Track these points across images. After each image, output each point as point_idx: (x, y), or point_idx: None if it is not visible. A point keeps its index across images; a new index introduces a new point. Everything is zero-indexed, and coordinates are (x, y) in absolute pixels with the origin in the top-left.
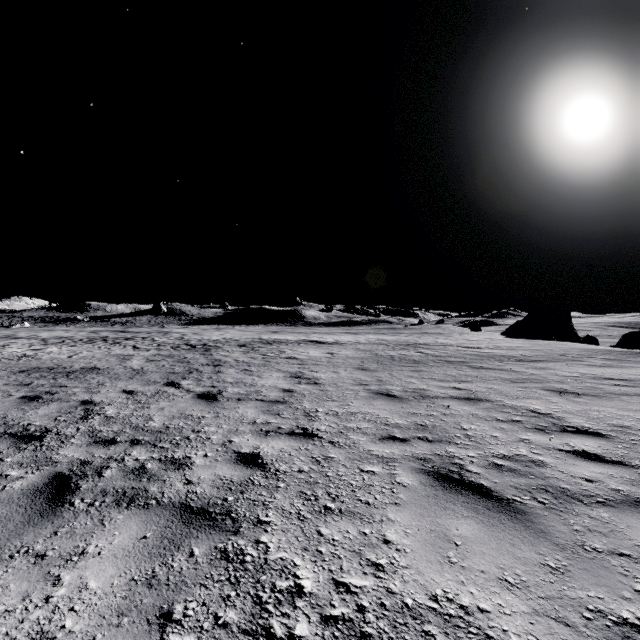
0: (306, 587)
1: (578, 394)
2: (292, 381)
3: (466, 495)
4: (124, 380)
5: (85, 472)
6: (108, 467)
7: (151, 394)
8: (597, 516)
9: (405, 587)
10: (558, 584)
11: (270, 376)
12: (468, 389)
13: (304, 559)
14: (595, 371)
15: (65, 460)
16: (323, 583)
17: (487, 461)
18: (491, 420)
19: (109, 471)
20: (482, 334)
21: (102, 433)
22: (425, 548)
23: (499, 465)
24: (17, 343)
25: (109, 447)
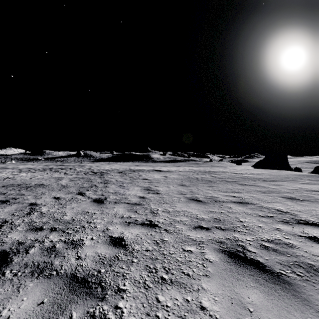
0: None
1: (301, 200)
2: (145, 192)
3: (250, 269)
4: (56, 191)
5: (19, 250)
6: (33, 246)
7: (68, 199)
8: None
9: None
10: None
11: (133, 189)
12: (240, 197)
13: None
14: (306, 186)
15: (9, 241)
16: None
17: (258, 243)
18: (256, 216)
19: (33, 249)
20: (242, 166)
21: (36, 223)
22: (229, 314)
23: (266, 246)
24: (6, 171)
25: (37, 232)
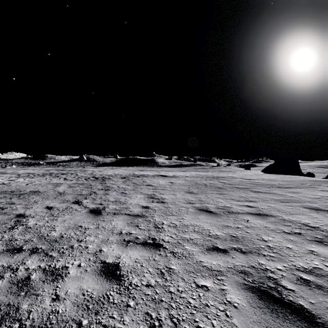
0: None
1: None
2: (148, 200)
3: (293, 322)
4: (50, 199)
5: None
6: (2, 277)
7: (62, 209)
8: None
9: None
10: None
11: (136, 197)
12: (256, 207)
13: None
14: (327, 194)
15: None
16: None
17: (294, 275)
18: (280, 232)
19: (0, 282)
20: (251, 171)
21: (16, 241)
22: None
23: (306, 280)
24: (3, 176)
25: (14, 255)
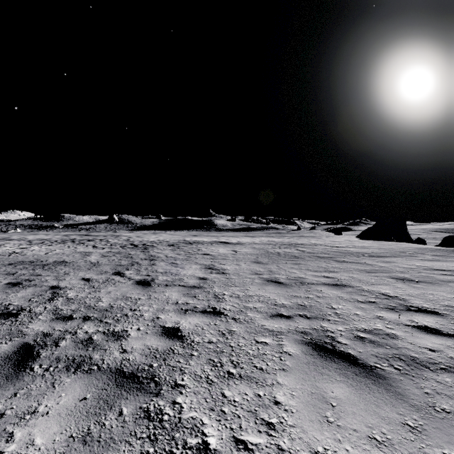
0: (211, 444)
1: (416, 281)
2: (206, 271)
3: (338, 362)
4: (84, 270)
5: (46, 342)
6: (64, 338)
7: (102, 281)
8: (442, 381)
9: (292, 444)
10: (417, 442)
11: (190, 267)
12: (335, 277)
13: (210, 418)
14: (427, 264)
15: (32, 333)
16: (225, 440)
17: (352, 334)
18: (353, 301)
19: (64, 342)
20: (343, 237)
21: (63, 311)
22: (307, 409)
23: (362, 337)
24: (10, 243)
25: (66, 322)
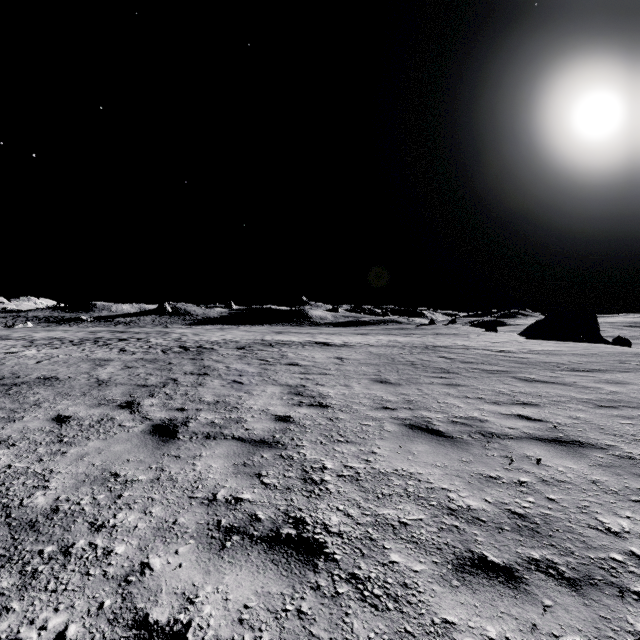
0: None
1: None
2: (290, 401)
3: None
4: (72, 397)
5: None
6: None
7: (89, 423)
8: None
9: None
10: None
11: (262, 392)
12: (544, 420)
13: None
14: None
15: None
16: None
17: None
18: None
19: None
20: (500, 335)
21: None
22: None
23: None
24: None
25: None
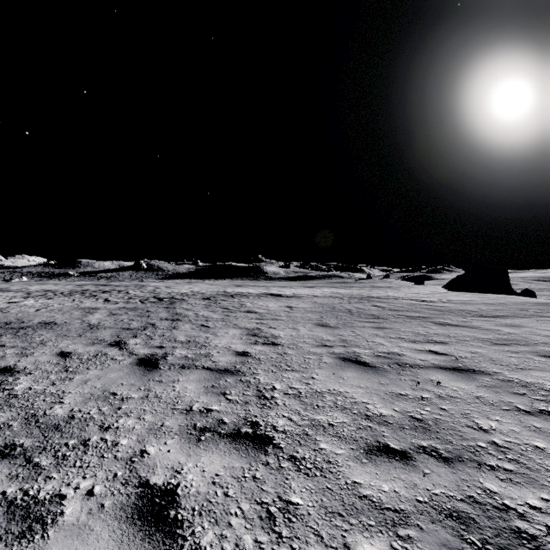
0: None
1: None
2: (248, 340)
3: None
4: (71, 338)
5: None
6: None
7: (87, 358)
8: None
9: None
10: None
11: (225, 334)
12: (449, 354)
13: None
14: None
15: None
16: None
17: None
18: (511, 410)
19: None
20: (426, 287)
21: None
22: None
23: None
24: (1, 296)
25: None
